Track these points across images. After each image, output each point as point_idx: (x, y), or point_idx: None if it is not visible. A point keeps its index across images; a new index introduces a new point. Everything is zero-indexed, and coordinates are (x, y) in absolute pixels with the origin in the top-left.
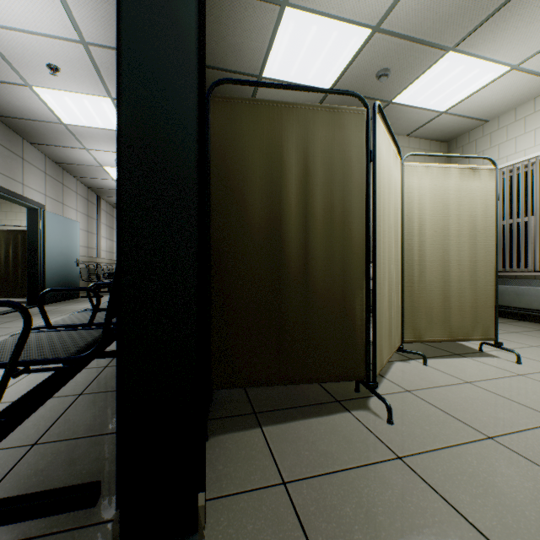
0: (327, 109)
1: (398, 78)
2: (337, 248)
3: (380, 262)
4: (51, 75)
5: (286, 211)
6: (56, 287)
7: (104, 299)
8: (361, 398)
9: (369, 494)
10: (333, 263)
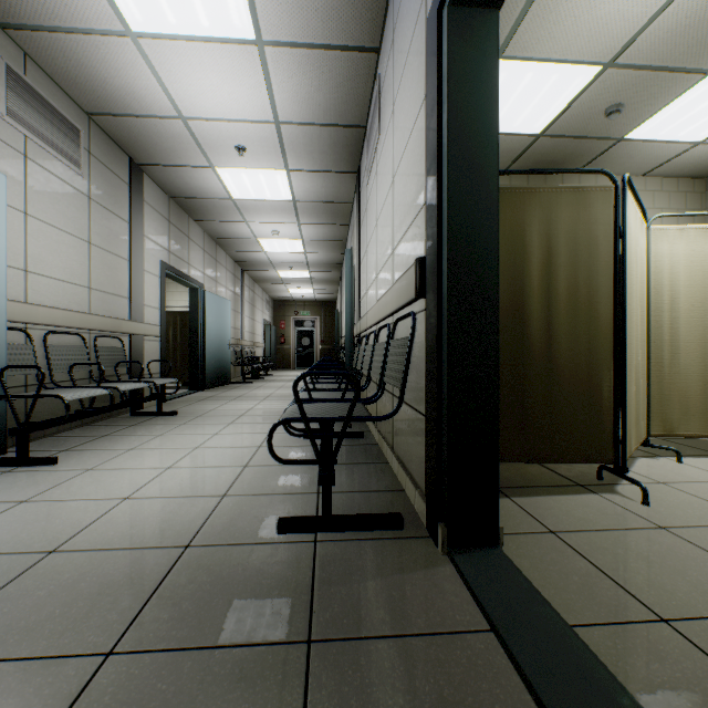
0: (571, 189)
1: (634, 112)
2: (582, 328)
3: (628, 343)
4: (236, 155)
5: (529, 293)
6: (213, 371)
7: (256, 386)
8: (606, 485)
9: (637, 545)
10: (577, 344)
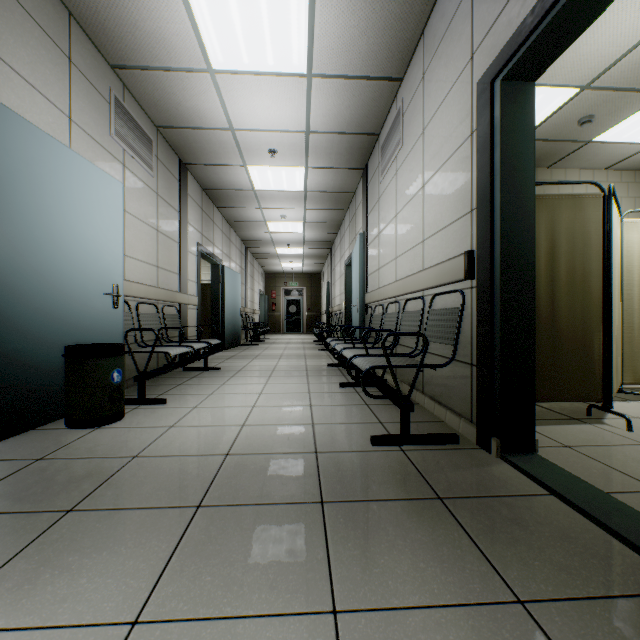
0: (569, 196)
1: (603, 121)
2: (578, 301)
3: (613, 311)
4: (267, 156)
5: (537, 274)
6: (229, 335)
7: (264, 347)
8: (595, 419)
9: (631, 454)
10: (574, 312)
